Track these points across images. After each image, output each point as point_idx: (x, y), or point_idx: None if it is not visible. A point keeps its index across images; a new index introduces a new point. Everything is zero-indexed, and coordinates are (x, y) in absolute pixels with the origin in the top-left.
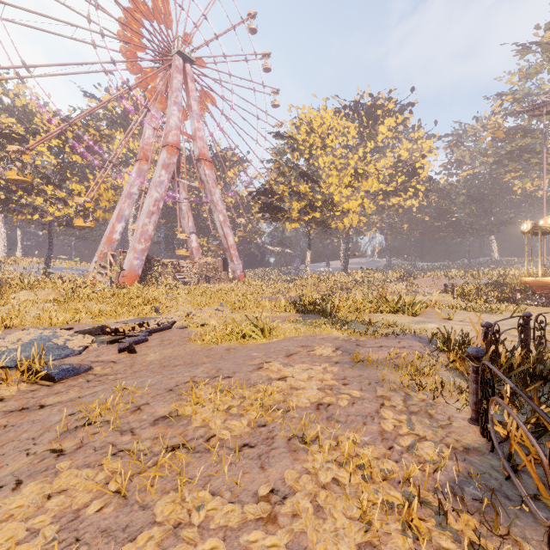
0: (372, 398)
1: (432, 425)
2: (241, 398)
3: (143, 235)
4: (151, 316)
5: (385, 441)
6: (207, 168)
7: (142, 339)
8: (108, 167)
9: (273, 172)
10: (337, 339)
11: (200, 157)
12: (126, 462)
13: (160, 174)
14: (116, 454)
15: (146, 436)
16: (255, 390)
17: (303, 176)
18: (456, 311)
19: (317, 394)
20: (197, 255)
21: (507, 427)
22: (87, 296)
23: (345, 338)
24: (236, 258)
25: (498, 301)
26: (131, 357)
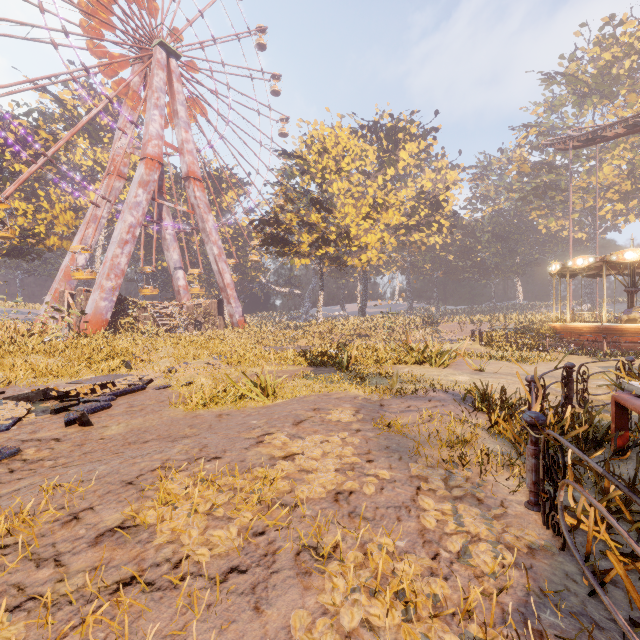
0: (405, 479)
1: (485, 517)
2: (231, 490)
3: (114, 270)
4: (120, 373)
5: (428, 545)
6: (198, 190)
7: (102, 405)
8: (67, 182)
9: (279, 197)
10: (356, 398)
11: (189, 175)
12: (35, 622)
13: (136, 193)
14: (21, 606)
15: (78, 567)
16: (252, 477)
17: (315, 204)
18: (486, 361)
19: (335, 477)
20: (185, 296)
21: (579, 517)
22: (31, 347)
23: (366, 396)
24: (234, 299)
25: (527, 348)
26: (84, 432)
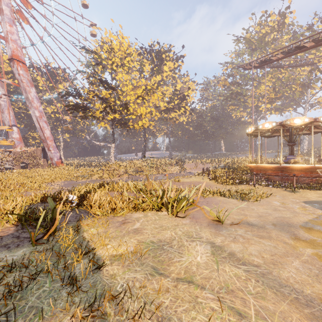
0: None
1: None
2: None
3: None
4: None
5: None
6: (21, 69)
7: None
8: None
9: (86, 82)
10: None
11: (12, 57)
12: None
13: None
14: None
15: None
16: None
17: (102, 81)
18: (218, 198)
19: None
20: (19, 145)
21: None
22: None
23: None
24: (53, 147)
25: (239, 182)
26: None
